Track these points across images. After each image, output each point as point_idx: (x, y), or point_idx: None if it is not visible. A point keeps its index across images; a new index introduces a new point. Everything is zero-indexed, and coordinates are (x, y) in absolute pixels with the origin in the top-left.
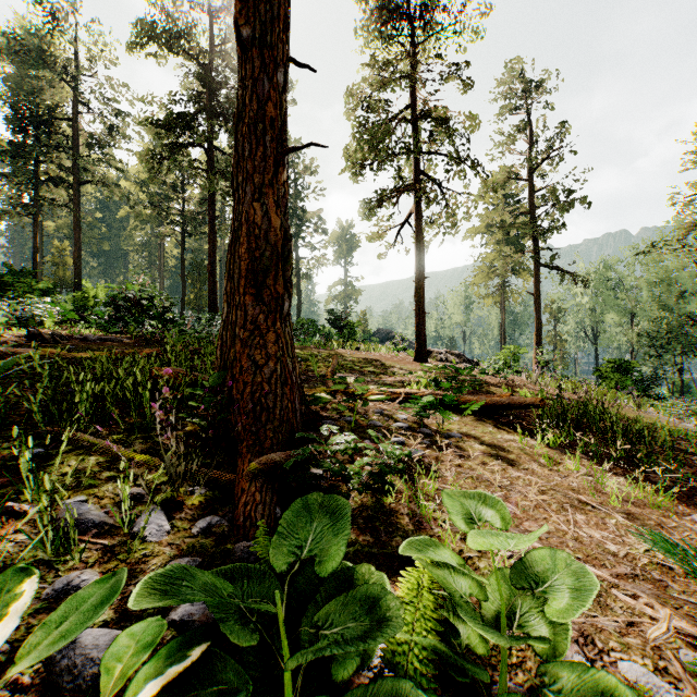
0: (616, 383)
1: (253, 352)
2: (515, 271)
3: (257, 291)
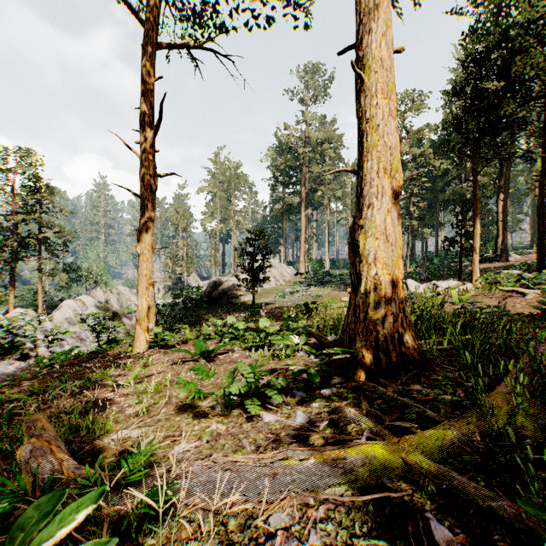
0: None
1: None
2: None
3: None
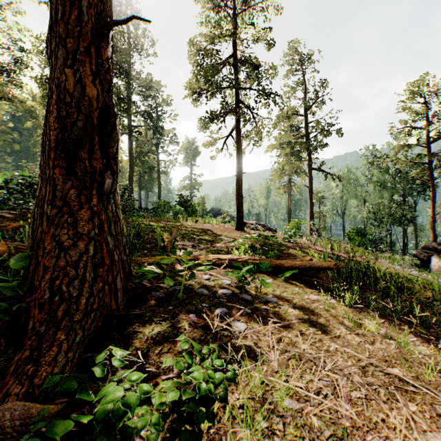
0: (359, 243)
1: (58, 231)
2: (297, 173)
3: (68, 164)
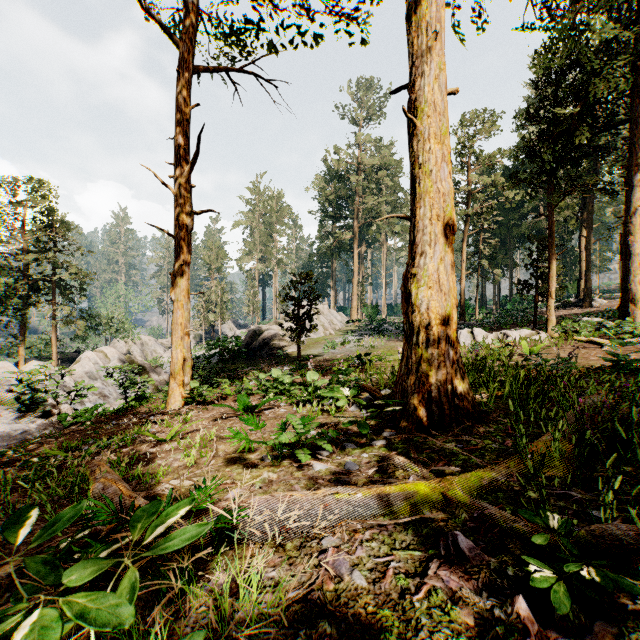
0: None
1: None
2: None
3: None
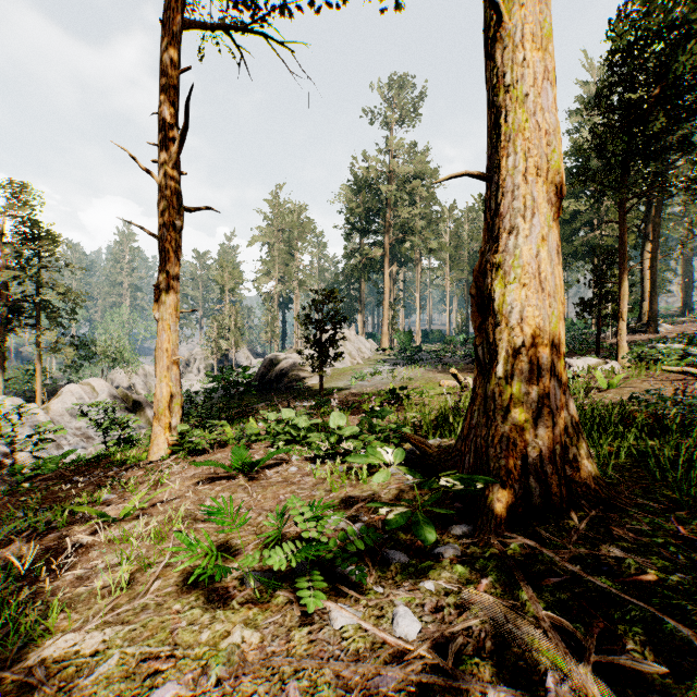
0: None
1: None
2: None
3: None
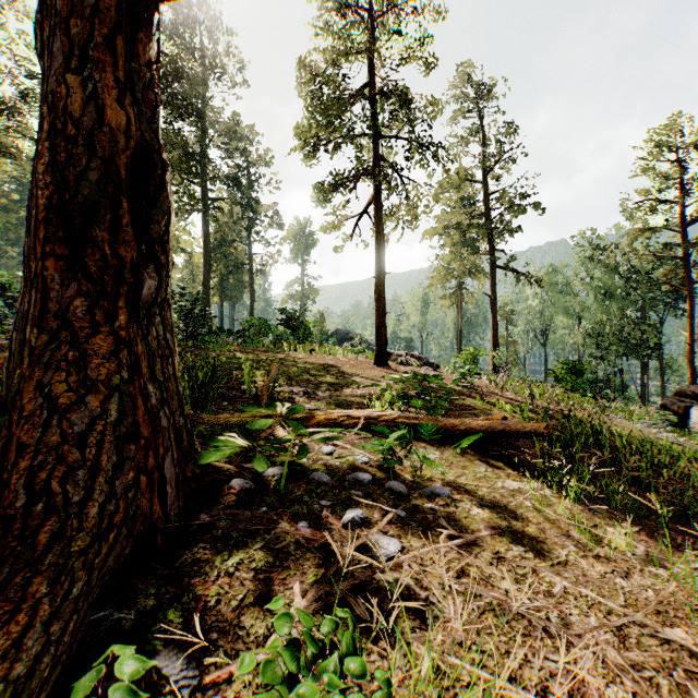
0: (572, 385)
1: (50, 376)
2: (471, 273)
3: (71, 251)
